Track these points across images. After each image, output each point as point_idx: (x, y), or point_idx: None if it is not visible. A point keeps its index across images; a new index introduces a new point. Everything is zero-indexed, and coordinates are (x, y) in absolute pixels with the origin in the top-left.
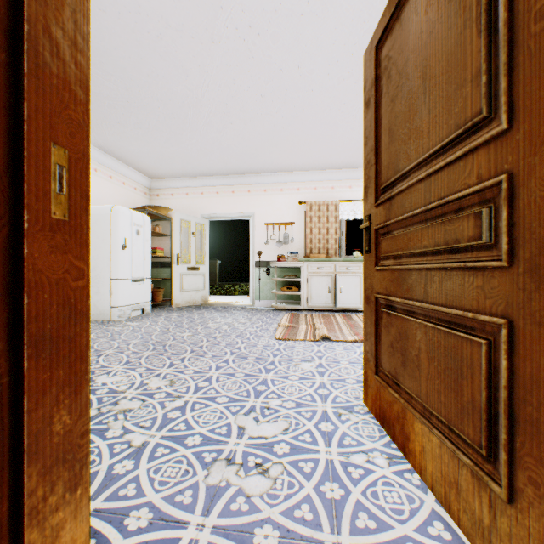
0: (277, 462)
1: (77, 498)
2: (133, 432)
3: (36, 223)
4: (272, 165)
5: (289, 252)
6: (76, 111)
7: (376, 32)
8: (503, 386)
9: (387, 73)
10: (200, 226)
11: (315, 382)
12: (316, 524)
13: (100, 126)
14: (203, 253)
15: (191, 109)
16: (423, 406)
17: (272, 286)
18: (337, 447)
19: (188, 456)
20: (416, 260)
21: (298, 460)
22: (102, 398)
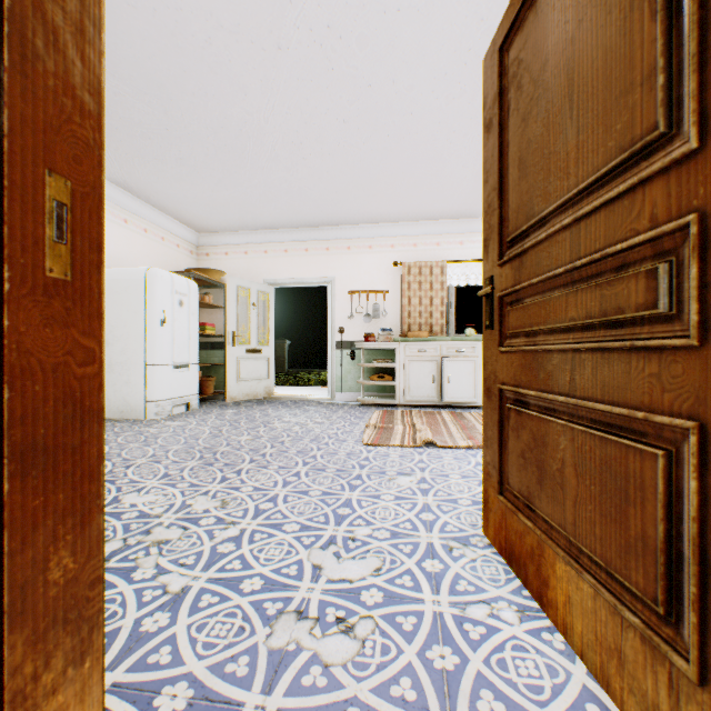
0: (366, 616)
1: (85, 673)
2: (169, 572)
3: (23, 284)
4: (358, 214)
5: (380, 330)
6: (84, 127)
7: (500, 28)
8: (692, 517)
9: (516, 82)
10: (263, 295)
11: (417, 504)
12: (421, 706)
13: (131, 162)
14: (267, 331)
15: (251, 139)
16: (569, 541)
17: (358, 373)
18: (449, 595)
19: (244, 607)
20: (558, 338)
21: (395, 613)
22: (130, 524)
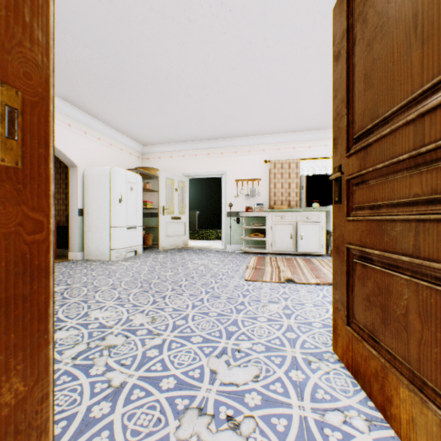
0: (249, 416)
1: None
2: (113, 370)
3: None
4: (241, 130)
5: (256, 204)
6: (33, 51)
7: None
8: None
9: (361, 18)
10: (181, 183)
11: (283, 325)
12: None
13: (101, 102)
14: (184, 205)
15: (173, 84)
16: (412, 372)
17: (241, 232)
18: (310, 401)
19: (161, 402)
20: (401, 210)
21: (270, 415)
22: (92, 332)
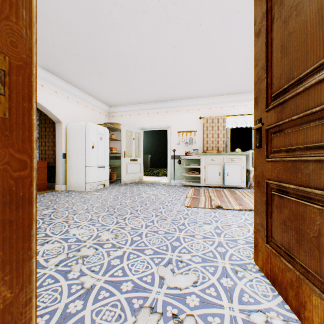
0: (189, 315)
1: None
2: (86, 275)
3: None
4: (182, 94)
5: (193, 150)
6: (18, 24)
7: None
8: None
9: (279, 1)
10: (137, 134)
11: (215, 241)
12: None
13: (79, 75)
14: (139, 151)
15: (131, 60)
16: (323, 284)
17: (182, 170)
18: (238, 304)
19: (121, 301)
20: (313, 152)
21: (207, 314)
22: (71, 245)
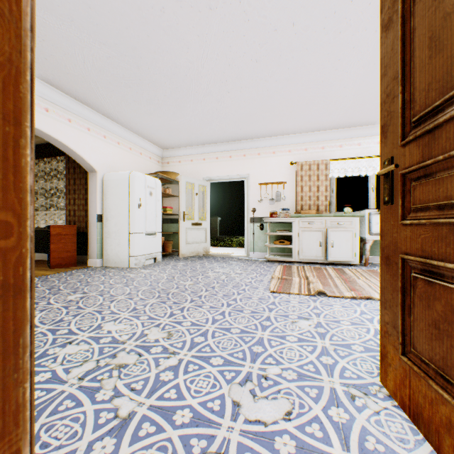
0: None
1: None
2: (122, 395)
3: None
4: (265, 130)
5: (281, 209)
6: None
7: None
8: None
9: None
10: (202, 187)
11: (316, 347)
12: None
13: (120, 105)
14: (205, 211)
15: (193, 81)
16: None
17: (265, 239)
18: (359, 453)
19: (173, 442)
20: None
21: None
22: (103, 348)
